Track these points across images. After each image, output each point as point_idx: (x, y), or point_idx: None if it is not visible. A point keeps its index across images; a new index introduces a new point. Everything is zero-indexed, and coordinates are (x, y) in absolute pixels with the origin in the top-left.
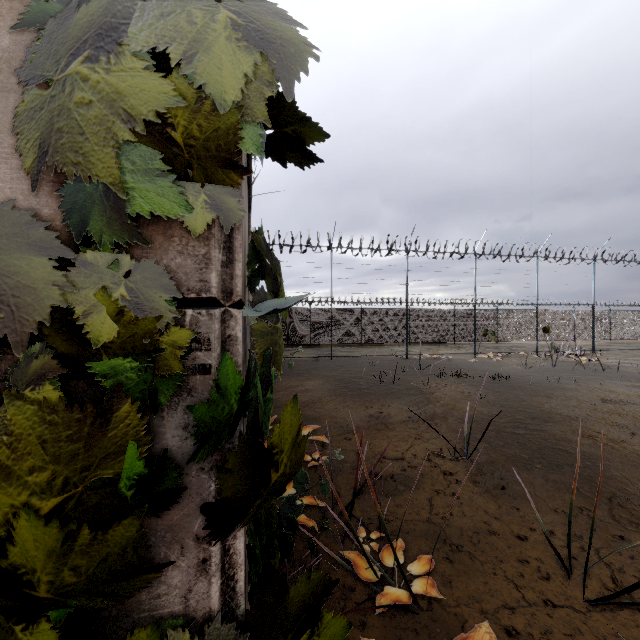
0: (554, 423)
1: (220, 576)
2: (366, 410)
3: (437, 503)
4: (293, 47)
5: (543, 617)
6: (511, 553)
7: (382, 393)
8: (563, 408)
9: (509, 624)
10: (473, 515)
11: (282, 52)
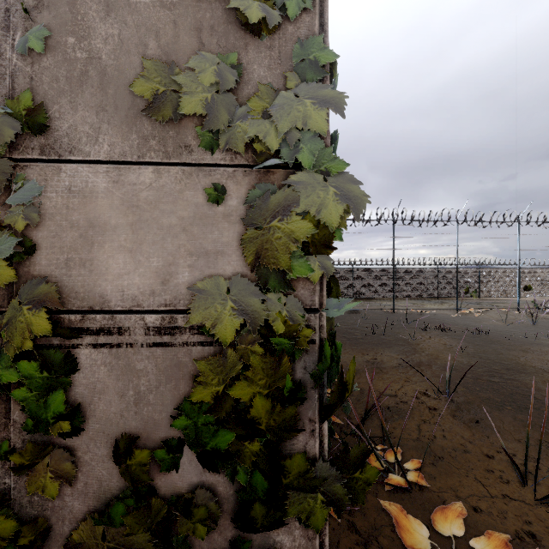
0: (527, 374)
1: (318, 439)
2: (363, 356)
3: (424, 428)
4: (359, 200)
5: (501, 504)
6: (480, 465)
7: (375, 343)
8: (537, 362)
9: (476, 505)
10: (452, 438)
11: (355, 203)
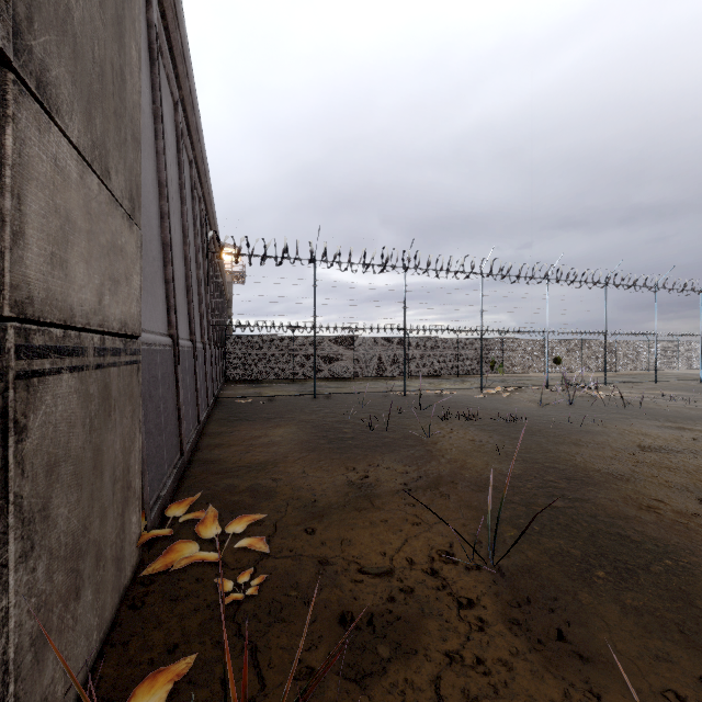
0: (596, 486)
1: None
2: (346, 474)
3: (451, 694)
4: None
5: None
6: None
7: (371, 445)
8: (599, 461)
9: None
10: None
11: None
